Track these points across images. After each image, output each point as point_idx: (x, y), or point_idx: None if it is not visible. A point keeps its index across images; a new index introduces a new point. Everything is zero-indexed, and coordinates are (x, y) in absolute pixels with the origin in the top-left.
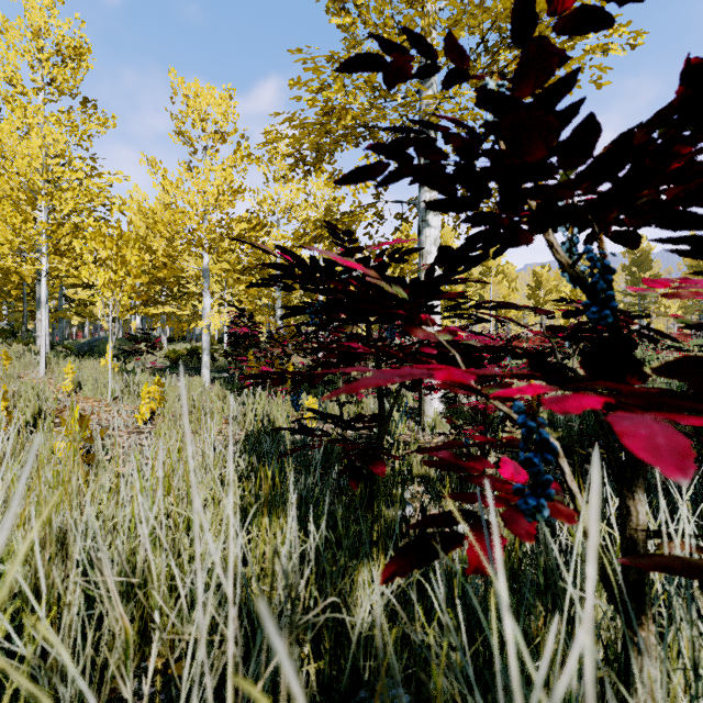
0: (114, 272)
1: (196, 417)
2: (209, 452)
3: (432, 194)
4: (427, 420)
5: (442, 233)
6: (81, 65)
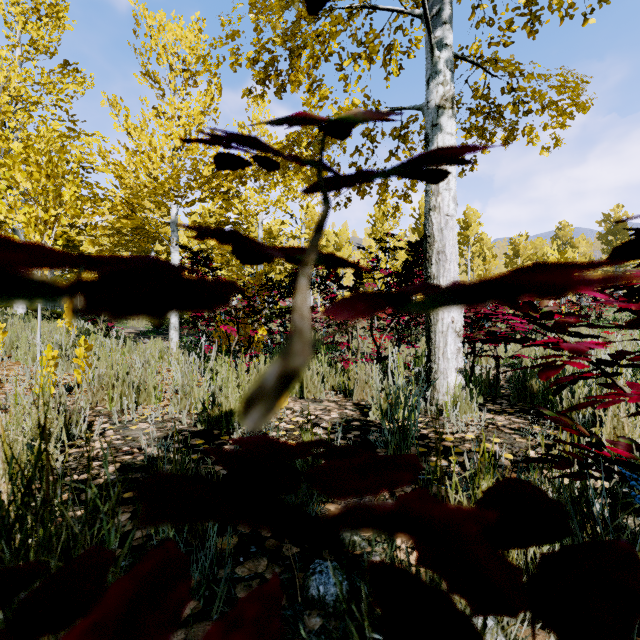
0: (45, 210)
1: (118, 393)
2: None
3: (446, 89)
4: (440, 397)
5: (420, 204)
6: (58, 23)
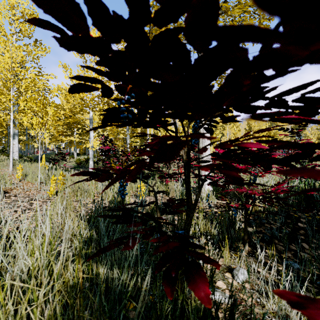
0: (41, 118)
1: (79, 193)
2: (36, 241)
3: None
4: (203, 194)
5: None
6: None
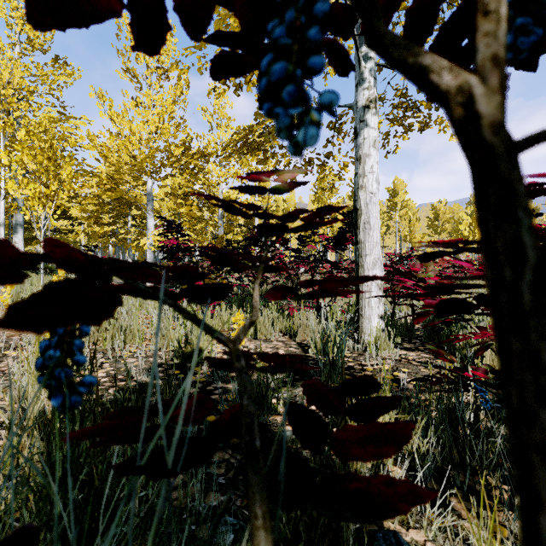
0: (46, 186)
1: (110, 335)
2: None
3: (370, 92)
4: (366, 337)
5: None
6: None
